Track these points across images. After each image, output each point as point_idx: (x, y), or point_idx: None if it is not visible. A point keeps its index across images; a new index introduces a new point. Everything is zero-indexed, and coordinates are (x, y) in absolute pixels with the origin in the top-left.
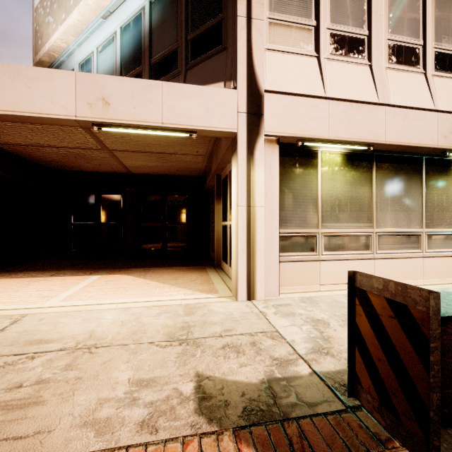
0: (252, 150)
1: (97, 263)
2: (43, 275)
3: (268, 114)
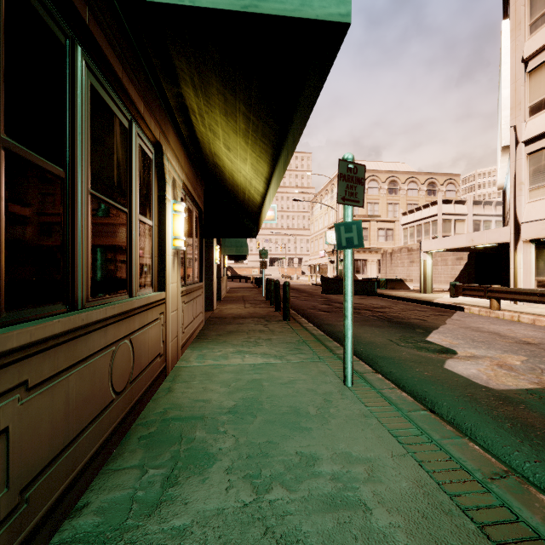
0: (516, 247)
1: None
2: None
3: (522, 232)
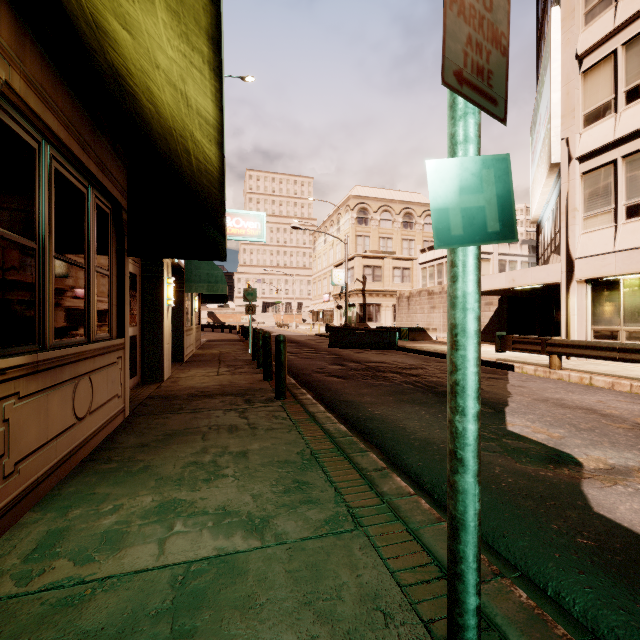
0: (568, 289)
1: None
2: None
3: (576, 270)
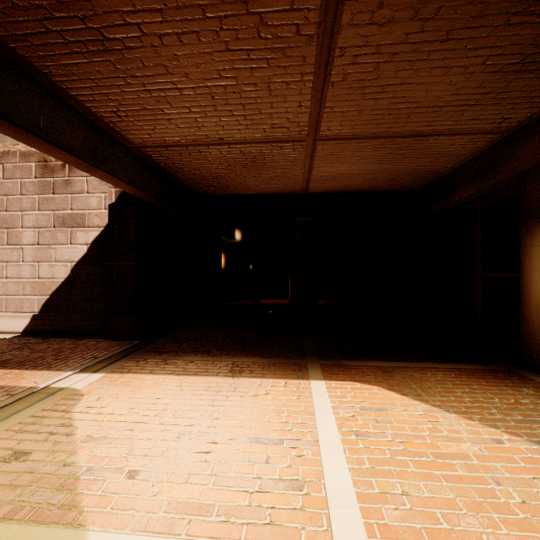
0: None
1: (274, 340)
2: (218, 370)
3: None
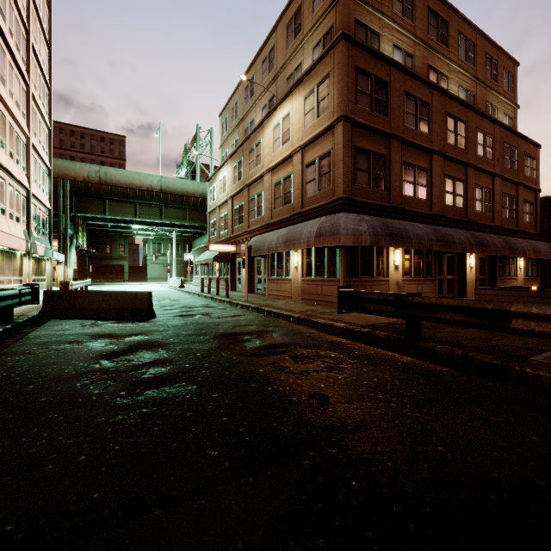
0: None
1: None
2: None
3: None
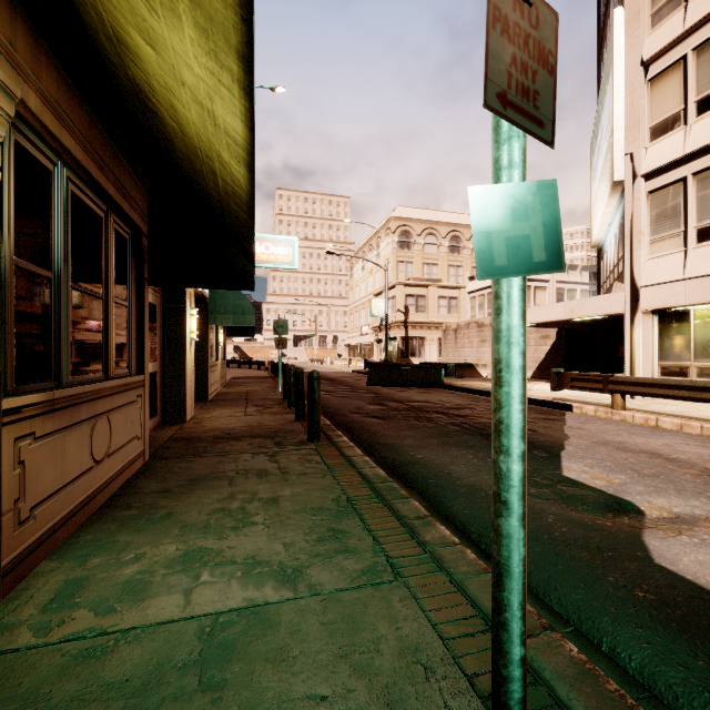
0: (632, 320)
1: None
2: None
3: (641, 299)
